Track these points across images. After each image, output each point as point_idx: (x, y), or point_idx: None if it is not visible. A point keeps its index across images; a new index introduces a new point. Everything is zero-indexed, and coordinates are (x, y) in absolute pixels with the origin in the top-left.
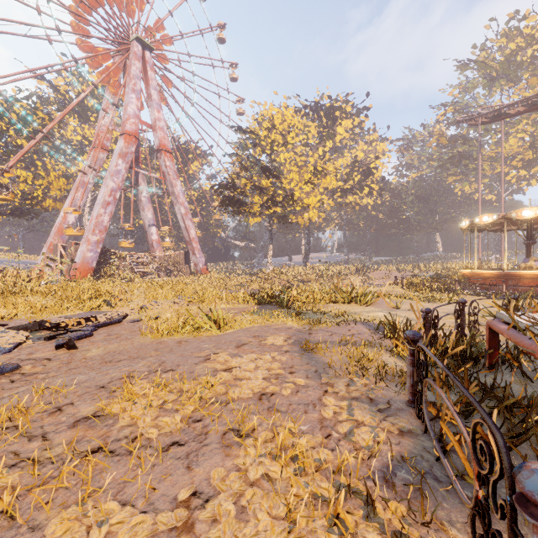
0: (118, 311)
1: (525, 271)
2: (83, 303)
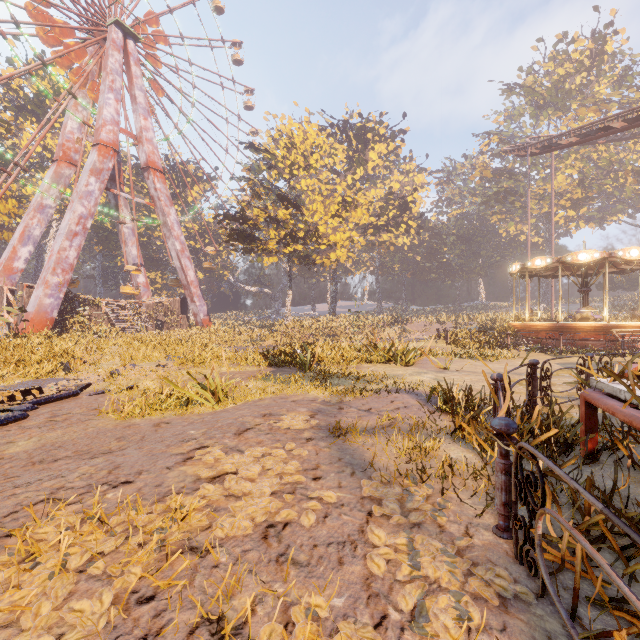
0: (79, 378)
1: (582, 323)
2: (28, 367)
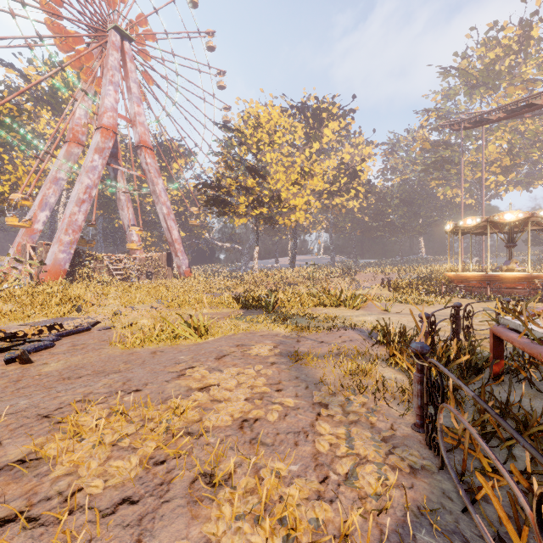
0: (89, 317)
1: (507, 274)
2: (50, 308)
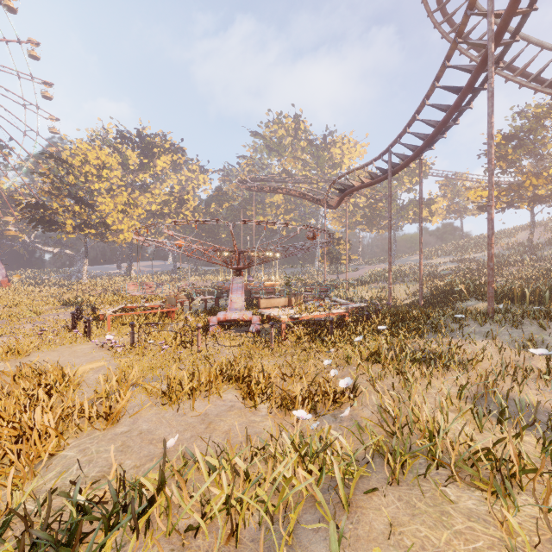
0: None
1: None
2: None
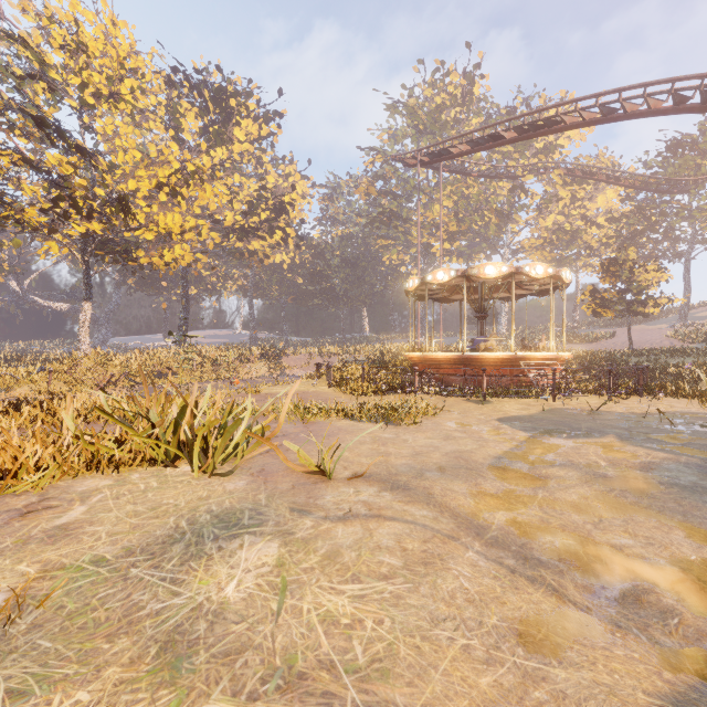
0: None
1: (489, 354)
2: None
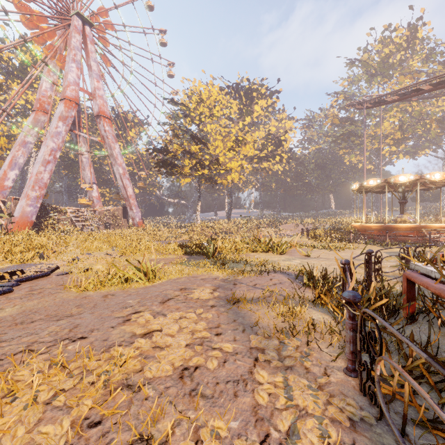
0: (50, 263)
1: (401, 224)
2: (14, 255)
